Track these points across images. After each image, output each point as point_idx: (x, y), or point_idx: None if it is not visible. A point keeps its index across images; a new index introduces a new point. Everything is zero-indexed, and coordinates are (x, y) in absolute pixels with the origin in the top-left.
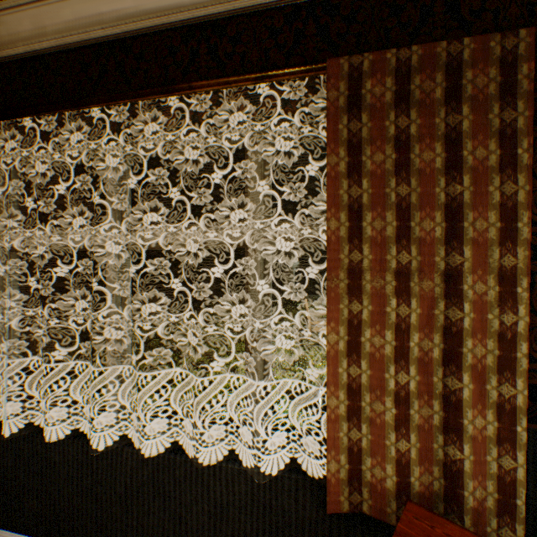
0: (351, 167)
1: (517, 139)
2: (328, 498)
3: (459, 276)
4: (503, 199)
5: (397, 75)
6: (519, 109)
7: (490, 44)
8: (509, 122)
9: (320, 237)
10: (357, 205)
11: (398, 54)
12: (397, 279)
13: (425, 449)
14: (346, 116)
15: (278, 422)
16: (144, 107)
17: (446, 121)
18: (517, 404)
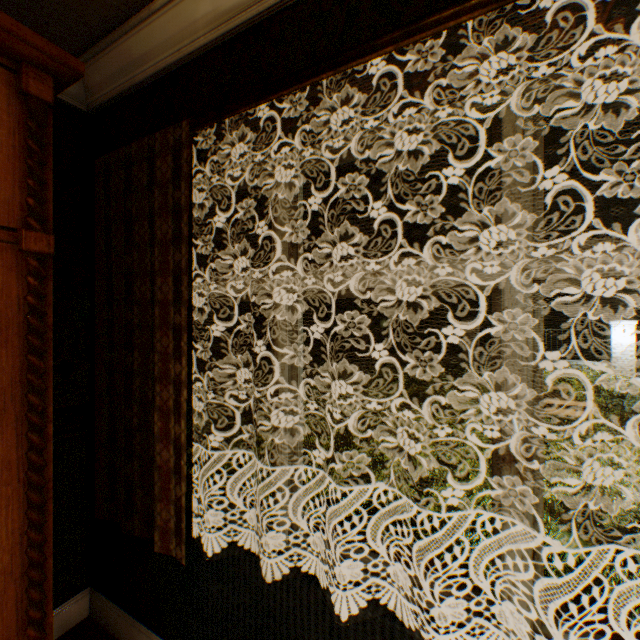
0: None
1: None
2: None
3: None
4: None
5: None
6: None
7: None
8: None
9: None
10: None
11: None
12: None
13: None
14: None
15: (567, 568)
16: None
17: None
18: None
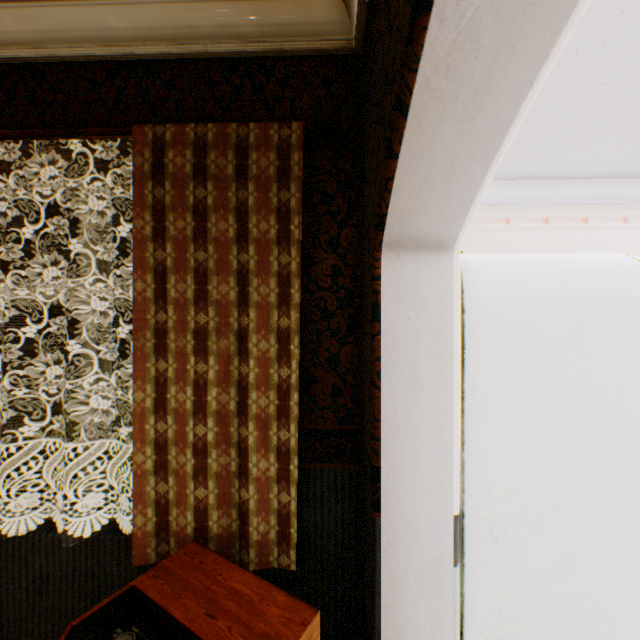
0: (157, 231)
1: (291, 217)
2: (135, 552)
3: (247, 335)
4: (281, 268)
5: (196, 148)
6: (293, 191)
7: (271, 132)
8: (286, 202)
9: None
10: (162, 268)
11: (197, 130)
12: (196, 339)
13: (225, 494)
14: (152, 182)
15: None
16: None
17: (238, 195)
18: (291, 445)
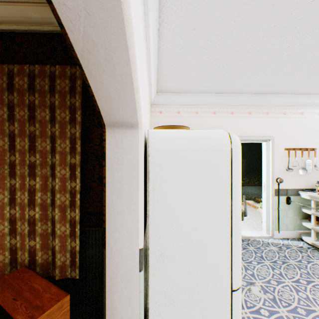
0: (10, 116)
1: (76, 111)
2: None
3: (55, 167)
4: (72, 135)
5: (30, 77)
6: (77, 98)
7: (67, 70)
8: (74, 103)
9: None
10: (13, 134)
11: (30, 68)
12: (30, 169)
13: (45, 243)
14: (7, 92)
15: None
16: None
17: (51, 100)
18: (77, 219)
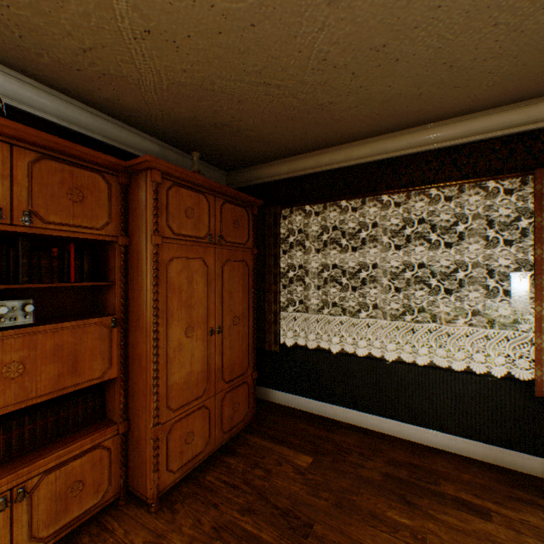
0: None
1: None
2: (534, 389)
3: None
4: None
5: None
6: None
7: None
8: None
9: (521, 257)
10: None
11: None
12: None
13: None
14: None
15: None
16: (408, 192)
17: None
18: None
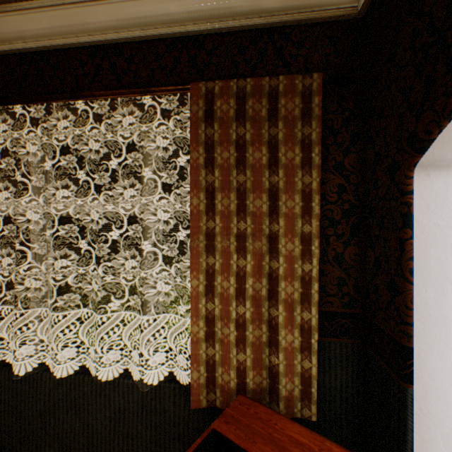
0: (208, 161)
1: (312, 147)
2: (192, 398)
3: (277, 238)
4: (304, 187)
5: (237, 98)
6: (313, 127)
7: (296, 82)
8: (307, 135)
9: None
10: (211, 188)
11: (238, 84)
12: (237, 241)
13: (257, 358)
14: (204, 124)
15: None
16: (60, 106)
17: (269, 132)
18: (312, 324)
